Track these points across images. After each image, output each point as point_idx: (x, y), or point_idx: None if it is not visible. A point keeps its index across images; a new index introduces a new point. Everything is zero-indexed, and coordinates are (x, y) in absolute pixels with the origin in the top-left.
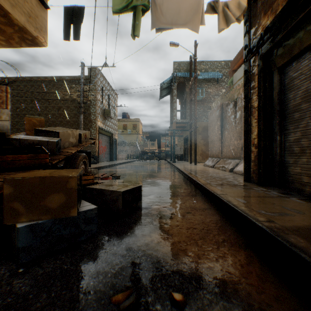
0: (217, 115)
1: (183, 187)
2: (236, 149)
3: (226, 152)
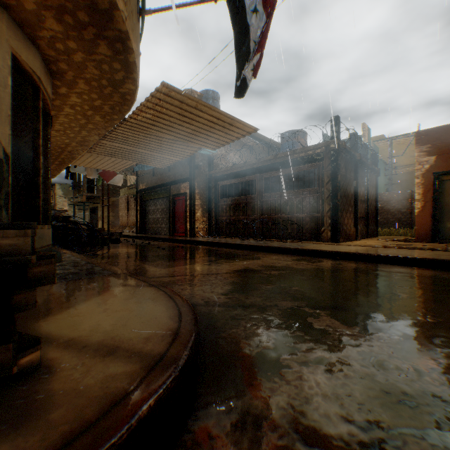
0: (125, 201)
1: None
2: (135, 222)
3: (130, 223)
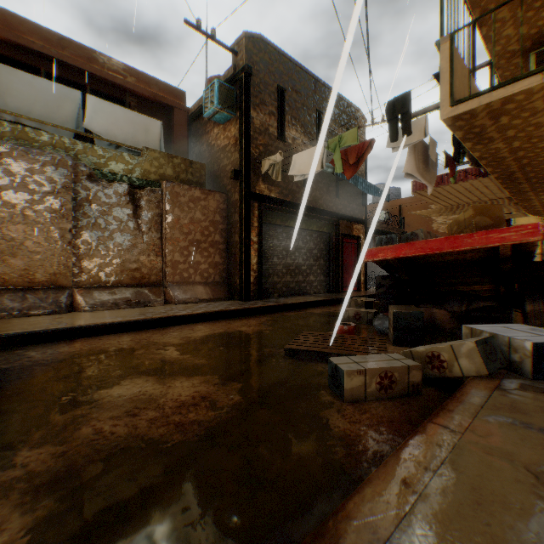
0: (56, 179)
1: (277, 315)
2: (147, 270)
3: (101, 274)
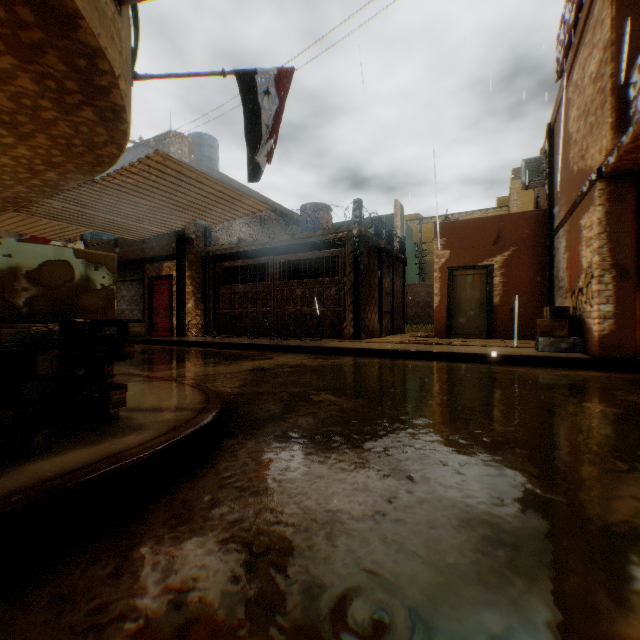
0: None
1: None
2: None
3: None
